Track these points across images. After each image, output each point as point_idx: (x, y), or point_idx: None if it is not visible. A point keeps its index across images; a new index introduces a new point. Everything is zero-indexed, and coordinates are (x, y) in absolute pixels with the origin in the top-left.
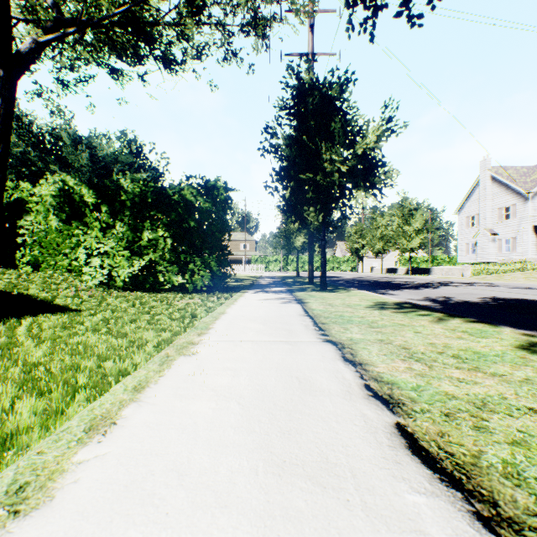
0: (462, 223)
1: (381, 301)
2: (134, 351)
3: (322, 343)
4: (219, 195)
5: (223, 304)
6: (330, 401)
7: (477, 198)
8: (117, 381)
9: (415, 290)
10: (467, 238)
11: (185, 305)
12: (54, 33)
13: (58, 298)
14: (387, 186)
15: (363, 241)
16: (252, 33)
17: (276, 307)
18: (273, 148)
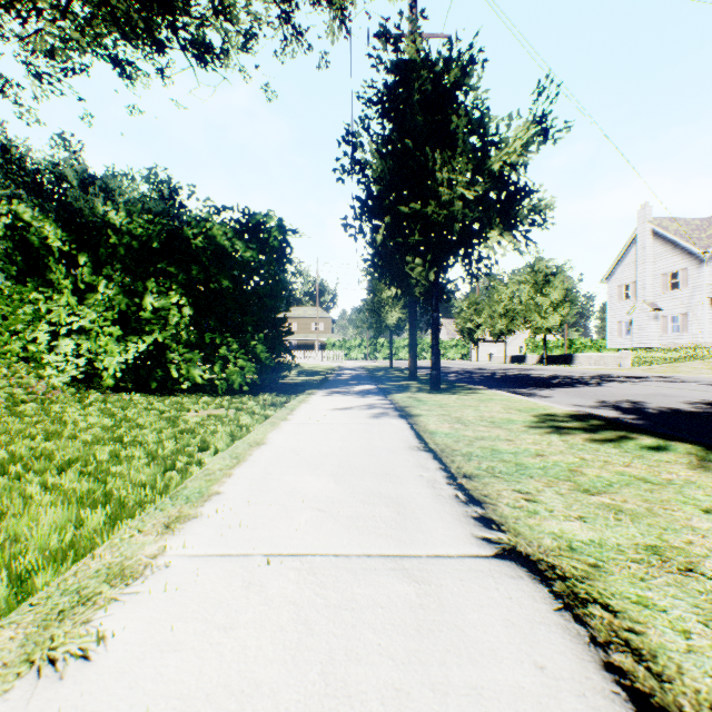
0: (612, 295)
1: (544, 412)
2: None
3: (500, 569)
4: (270, 238)
5: (266, 421)
6: None
7: (632, 260)
8: None
9: (573, 389)
10: (619, 315)
11: (200, 422)
12: None
13: None
14: (537, 225)
15: (479, 318)
16: (325, 8)
17: (363, 427)
18: (356, 165)
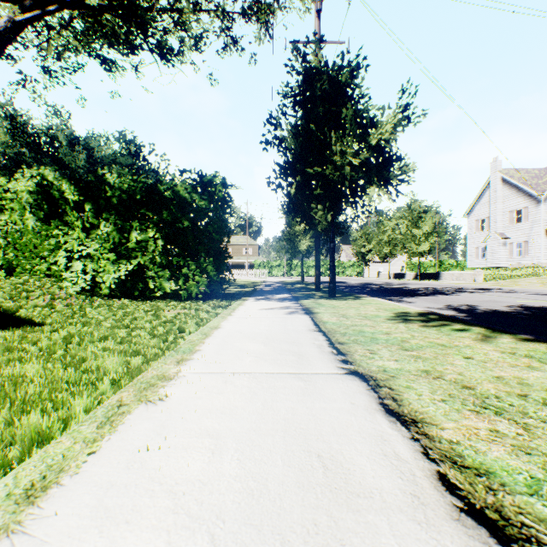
0: (472, 227)
1: (401, 311)
2: (77, 393)
3: (346, 377)
4: (217, 191)
5: (218, 316)
6: (390, 531)
7: (486, 201)
8: (25, 456)
9: (432, 297)
10: (477, 242)
11: (175, 316)
12: (33, 12)
13: (23, 308)
14: (403, 182)
15: (370, 245)
16: (254, 20)
17: (281, 319)
18: (276, 140)
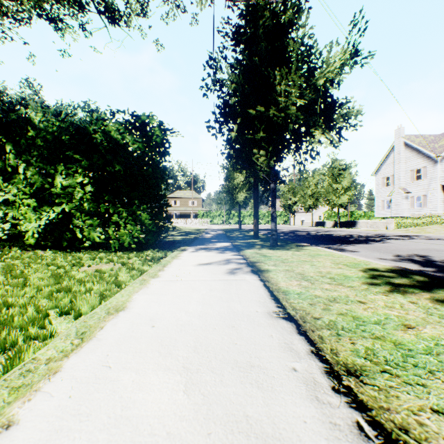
0: (379, 183)
1: (368, 267)
2: None
3: None
4: (153, 134)
5: (138, 279)
6: None
7: (391, 161)
8: None
9: (368, 245)
10: (383, 196)
11: (83, 278)
12: None
13: None
14: (349, 126)
15: (295, 198)
16: None
17: (221, 285)
18: (216, 82)
